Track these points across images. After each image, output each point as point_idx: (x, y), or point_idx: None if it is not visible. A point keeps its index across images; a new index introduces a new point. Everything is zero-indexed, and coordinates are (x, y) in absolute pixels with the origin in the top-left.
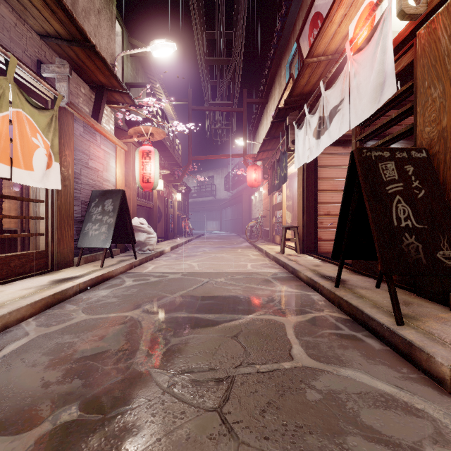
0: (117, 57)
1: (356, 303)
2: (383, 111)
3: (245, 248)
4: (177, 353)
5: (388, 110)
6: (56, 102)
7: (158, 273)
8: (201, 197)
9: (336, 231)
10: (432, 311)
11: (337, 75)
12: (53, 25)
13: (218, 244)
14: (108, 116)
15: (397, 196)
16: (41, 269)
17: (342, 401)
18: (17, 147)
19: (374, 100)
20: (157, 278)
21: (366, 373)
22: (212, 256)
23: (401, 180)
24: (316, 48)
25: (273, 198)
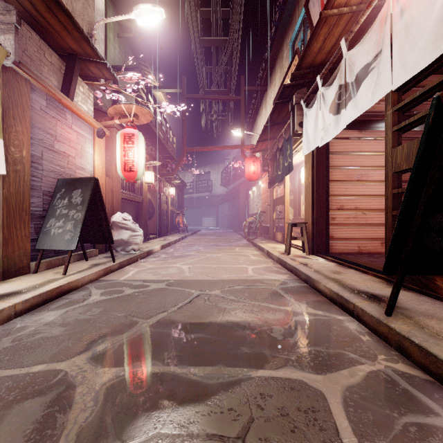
0: (95, 25)
1: (442, 354)
2: (440, 64)
3: (243, 246)
4: None
5: (426, 77)
6: None
7: (138, 282)
8: (197, 193)
9: (395, 231)
10: None
11: (360, 36)
12: None
13: (214, 241)
14: (84, 94)
15: None
16: None
17: None
18: None
19: (442, 36)
20: (134, 290)
21: None
22: (206, 256)
23: None
24: None
25: (274, 192)
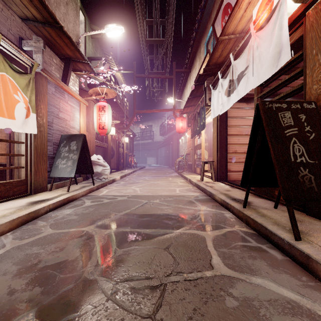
0: (80, 37)
1: (260, 221)
2: (278, 75)
3: (174, 177)
4: (120, 263)
5: (281, 75)
6: (33, 68)
7: (110, 196)
8: (143, 140)
9: (244, 165)
10: (320, 228)
11: (243, 49)
12: (31, 11)
13: (155, 174)
14: (74, 80)
15: (293, 138)
16: (22, 193)
17: (255, 308)
18: (2, 101)
19: (273, 65)
20: (109, 200)
21: (273, 281)
22: (150, 183)
23: (296, 125)
24: (227, 28)
25: (195, 140)
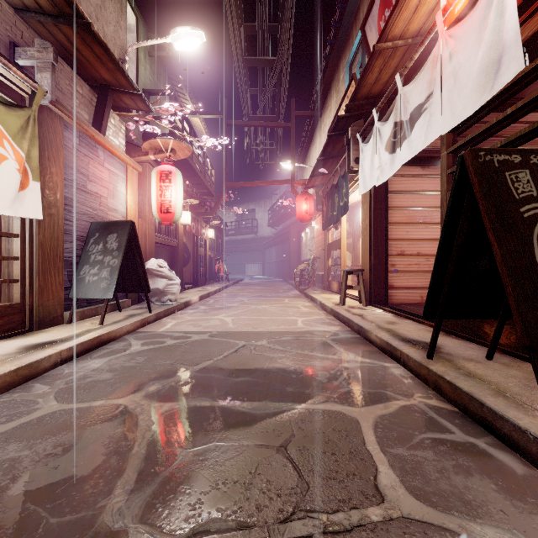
0: (128, 50)
1: (467, 387)
2: (490, 108)
3: (294, 297)
4: (184, 484)
5: (487, 113)
6: (35, 99)
7: (179, 333)
8: (239, 235)
9: (432, 277)
10: None
11: (418, 68)
12: None
13: (260, 292)
14: (116, 127)
15: (537, 222)
16: (14, 329)
17: None
18: None
19: (483, 87)
20: (175, 341)
21: (522, 535)
22: (252, 308)
23: None
24: (391, 27)
25: (329, 234)
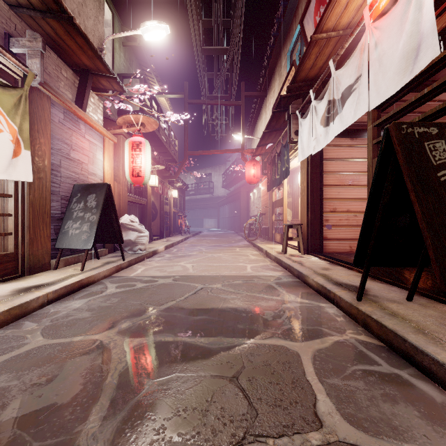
0: (105, 40)
1: (391, 325)
2: (409, 89)
3: (244, 247)
4: (150, 411)
5: (406, 93)
6: (26, 80)
7: (147, 277)
8: (198, 195)
9: (361, 231)
10: None
11: (348, 55)
12: None
13: (216, 242)
14: (95, 105)
15: None
16: (9, 274)
17: None
18: None
19: (404, 70)
20: (144, 284)
21: None
22: (208, 256)
23: None
24: (326, 20)
25: (273, 194)
